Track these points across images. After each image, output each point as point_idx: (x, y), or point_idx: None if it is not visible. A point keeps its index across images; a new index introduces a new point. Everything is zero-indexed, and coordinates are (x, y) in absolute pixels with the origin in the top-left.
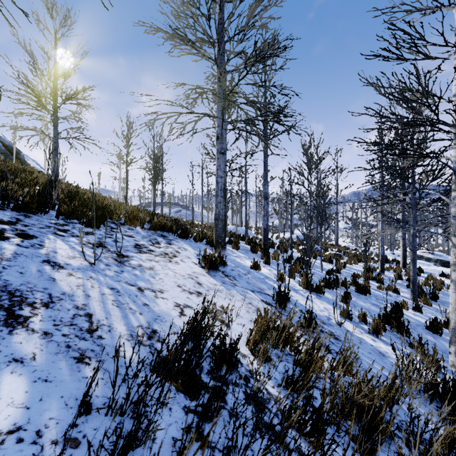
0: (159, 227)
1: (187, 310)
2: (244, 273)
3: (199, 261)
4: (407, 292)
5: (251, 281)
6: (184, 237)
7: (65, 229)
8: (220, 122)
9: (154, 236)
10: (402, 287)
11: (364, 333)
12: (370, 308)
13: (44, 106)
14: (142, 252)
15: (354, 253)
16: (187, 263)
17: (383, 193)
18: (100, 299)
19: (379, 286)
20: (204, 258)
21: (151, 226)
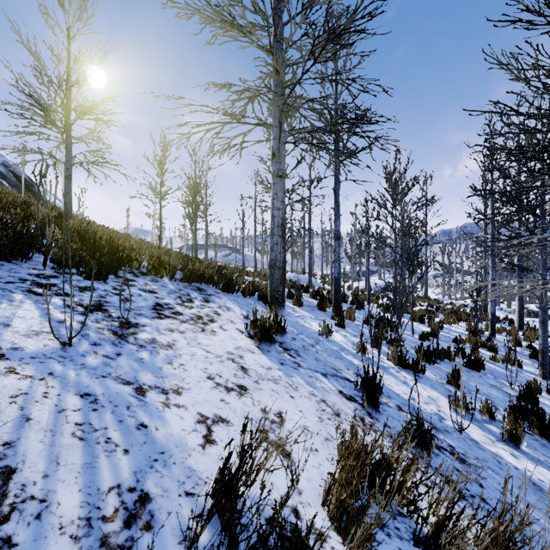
0: (195, 277)
1: (218, 429)
2: (310, 343)
3: (246, 328)
4: (531, 365)
5: (322, 357)
6: (228, 291)
7: (50, 284)
8: (277, 134)
9: (186, 291)
10: (524, 357)
11: (496, 442)
12: (490, 392)
13: (53, 122)
14: (163, 317)
15: (450, 308)
16: (229, 331)
17: (494, 230)
18: (50, 424)
19: (493, 357)
20: (253, 323)
21: (184, 276)
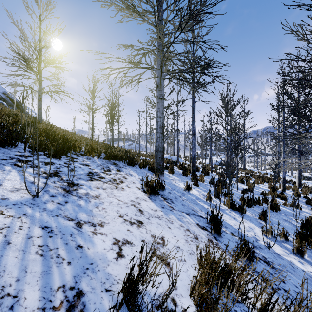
0: (112, 157)
1: (125, 248)
2: (179, 195)
3: (141, 186)
4: (306, 208)
5: (186, 203)
6: (131, 164)
7: (27, 160)
8: (159, 74)
9: (107, 164)
10: (302, 203)
11: (290, 254)
12: (284, 224)
13: (31, 68)
14: (93, 180)
15: (258, 175)
16: (132, 188)
17: (284, 130)
18: (22, 246)
19: (284, 203)
20: (146, 183)
21: (105, 156)
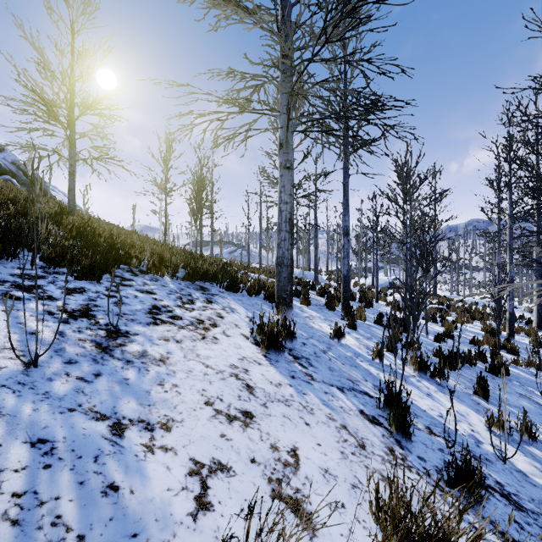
0: (197, 276)
1: (215, 482)
2: (322, 349)
3: (252, 333)
4: None
5: (336, 366)
6: (233, 290)
7: (33, 285)
8: (284, 123)
9: (188, 290)
10: None
11: None
12: (521, 403)
13: (56, 118)
14: (159, 322)
15: (461, 306)
16: (233, 337)
17: (513, 225)
18: None
19: (515, 360)
20: (259, 328)
21: (186, 274)
